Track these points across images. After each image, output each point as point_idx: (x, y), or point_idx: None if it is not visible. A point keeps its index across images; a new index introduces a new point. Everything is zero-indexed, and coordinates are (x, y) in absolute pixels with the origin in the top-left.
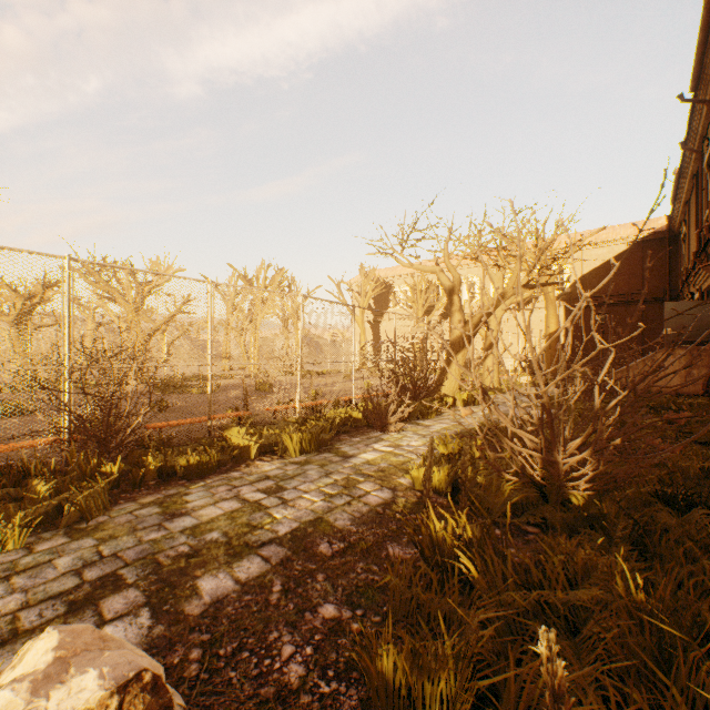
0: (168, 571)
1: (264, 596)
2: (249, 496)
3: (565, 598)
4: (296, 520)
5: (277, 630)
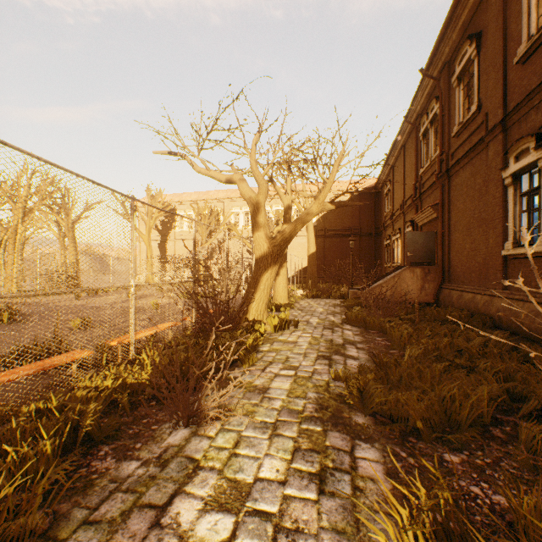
0: None
1: None
2: None
3: None
4: None
5: None
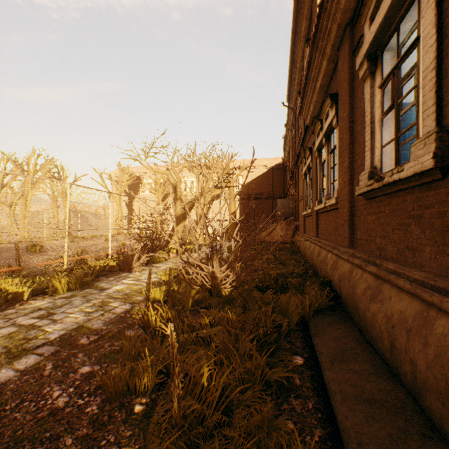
0: None
1: (40, 373)
2: (24, 322)
3: (208, 333)
4: (64, 330)
5: (50, 387)
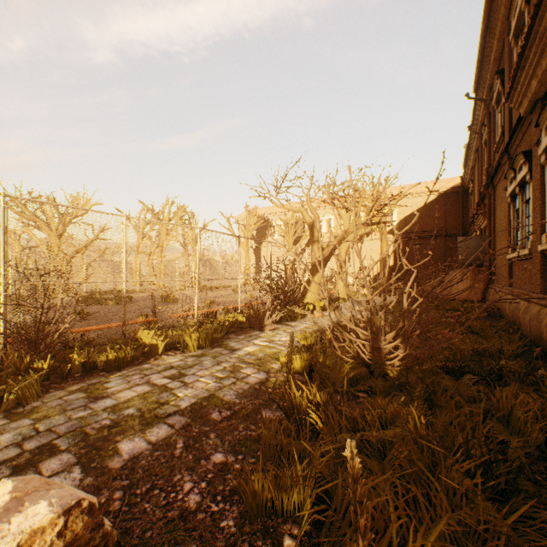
0: (94, 439)
1: (170, 451)
2: (157, 381)
3: (378, 436)
4: (195, 397)
5: (180, 473)
